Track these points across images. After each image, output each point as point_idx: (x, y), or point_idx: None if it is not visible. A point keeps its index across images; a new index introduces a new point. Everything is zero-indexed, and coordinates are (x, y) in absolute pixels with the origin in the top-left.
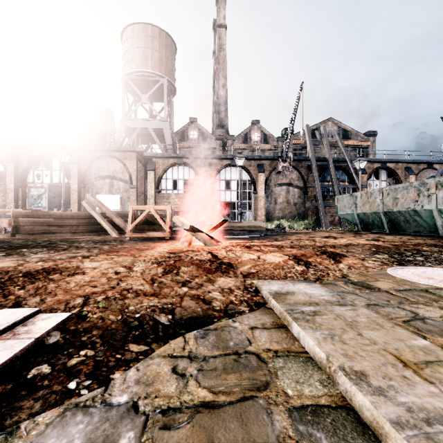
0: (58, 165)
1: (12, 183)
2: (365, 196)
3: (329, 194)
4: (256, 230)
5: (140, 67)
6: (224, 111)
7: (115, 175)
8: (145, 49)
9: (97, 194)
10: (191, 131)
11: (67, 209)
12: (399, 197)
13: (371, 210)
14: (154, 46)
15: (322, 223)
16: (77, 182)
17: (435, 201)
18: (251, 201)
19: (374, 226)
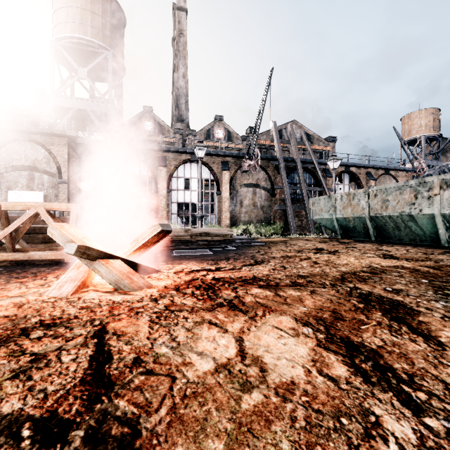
0: None
1: None
2: (347, 198)
3: (296, 197)
4: (221, 239)
5: (75, 32)
6: (185, 103)
7: (36, 165)
8: (82, 10)
9: (9, 189)
10: (145, 122)
11: None
12: (390, 199)
13: (354, 214)
14: (94, 9)
15: (291, 228)
16: None
17: (439, 203)
18: (214, 202)
19: (355, 233)
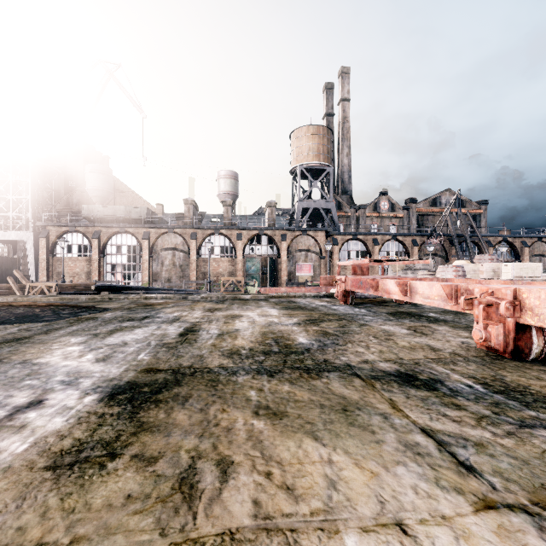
0: (266, 241)
1: (241, 255)
2: None
3: None
4: None
5: (314, 160)
6: (348, 178)
7: (309, 249)
8: (318, 145)
9: (296, 263)
10: None
11: (274, 274)
12: None
13: None
14: (324, 142)
15: None
16: (286, 255)
17: None
18: None
19: None
